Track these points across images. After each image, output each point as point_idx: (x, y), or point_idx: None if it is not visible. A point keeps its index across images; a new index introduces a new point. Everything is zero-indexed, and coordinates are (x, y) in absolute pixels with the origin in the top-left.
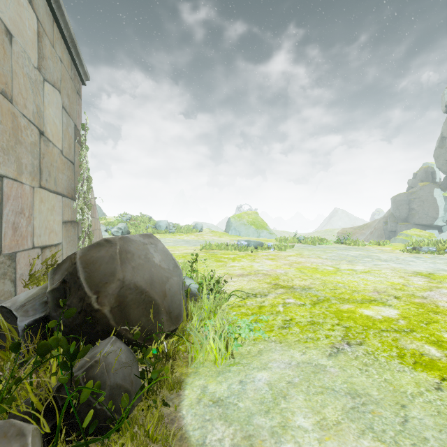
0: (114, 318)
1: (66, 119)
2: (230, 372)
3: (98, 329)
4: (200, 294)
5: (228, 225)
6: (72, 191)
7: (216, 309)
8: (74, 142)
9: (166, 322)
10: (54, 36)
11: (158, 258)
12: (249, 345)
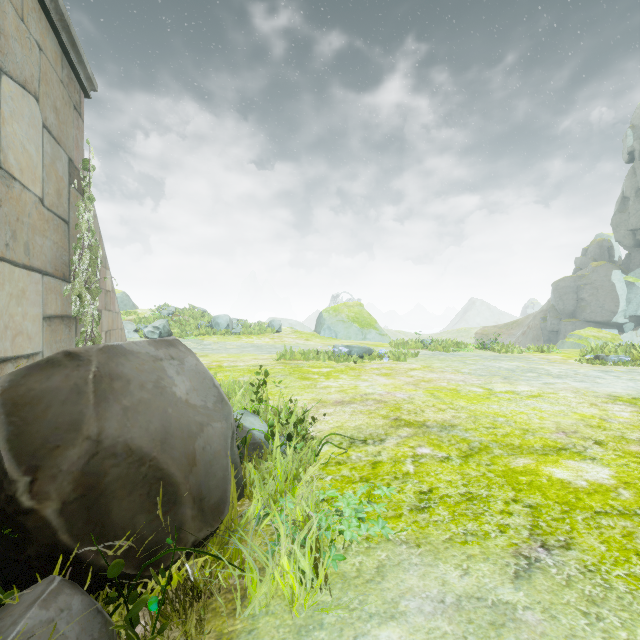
0: (68, 527)
1: (52, 148)
2: (322, 629)
3: (31, 553)
4: (269, 444)
5: (319, 323)
6: (65, 267)
7: (298, 472)
8: (68, 187)
9: (191, 521)
10: (24, 3)
11: (185, 387)
12: (359, 552)
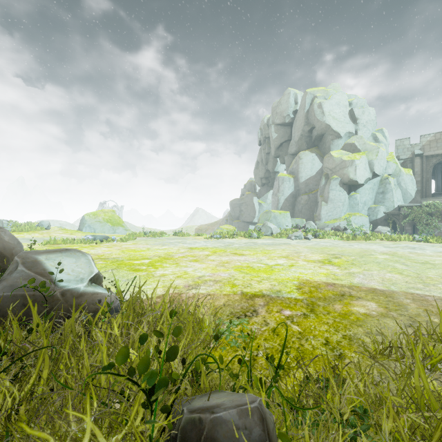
0: None
1: None
2: None
3: None
4: None
5: (82, 223)
6: None
7: None
8: None
9: None
10: None
11: (8, 238)
12: None
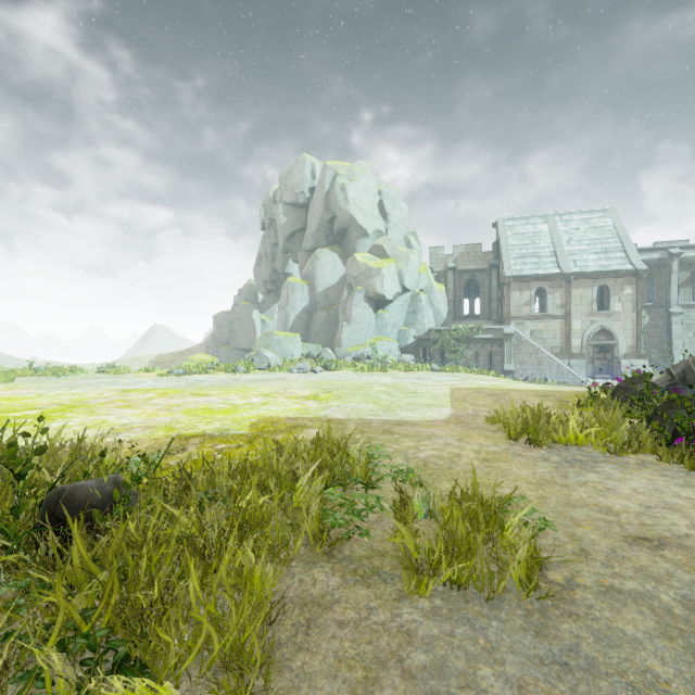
0: None
1: None
2: None
3: None
4: None
5: None
6: None
7: None
8: None
9: None
10: None
11: None
12: None
